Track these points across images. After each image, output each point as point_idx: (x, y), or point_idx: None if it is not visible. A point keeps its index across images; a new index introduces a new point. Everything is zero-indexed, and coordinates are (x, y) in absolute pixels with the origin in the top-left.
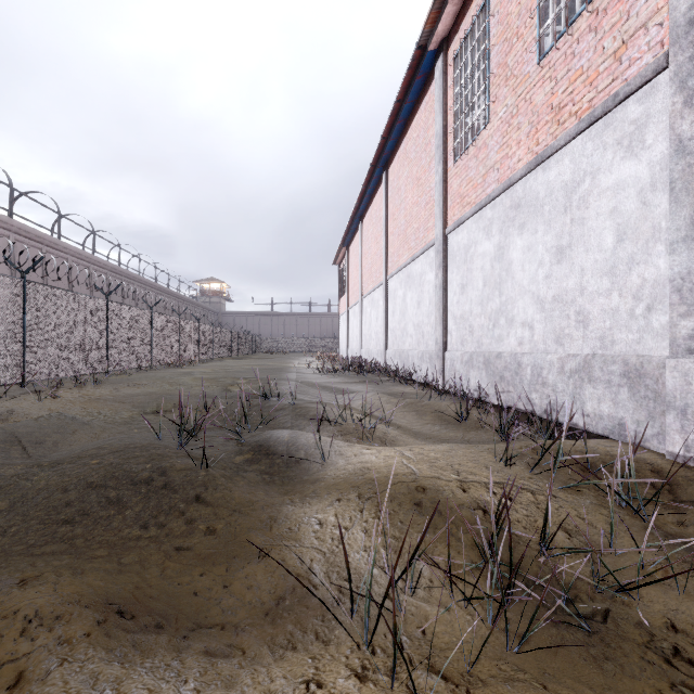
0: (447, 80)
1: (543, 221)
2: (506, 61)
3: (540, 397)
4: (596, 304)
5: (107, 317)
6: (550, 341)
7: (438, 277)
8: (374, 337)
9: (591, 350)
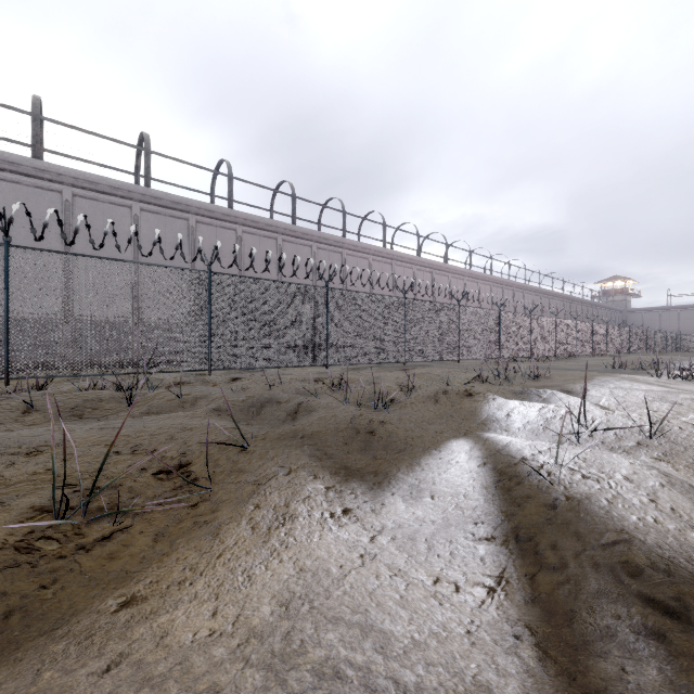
0: None
1: None
2: None
3: None
4: None
5: (555, 327)
6: None
7: None
8: None
9: None
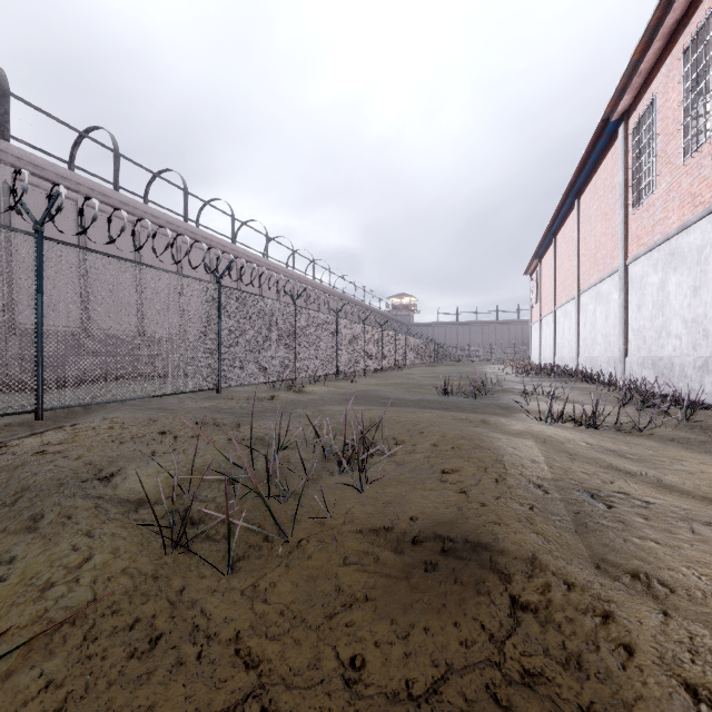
0: (627, 144)
1: (686, 268)
2: (666, 150)
3: (683, 385)
4: (711, 325)
5: (363, 335)
6: (690, 348)
7: (620, 298)
8: (567, 346)
9: (709, 354)
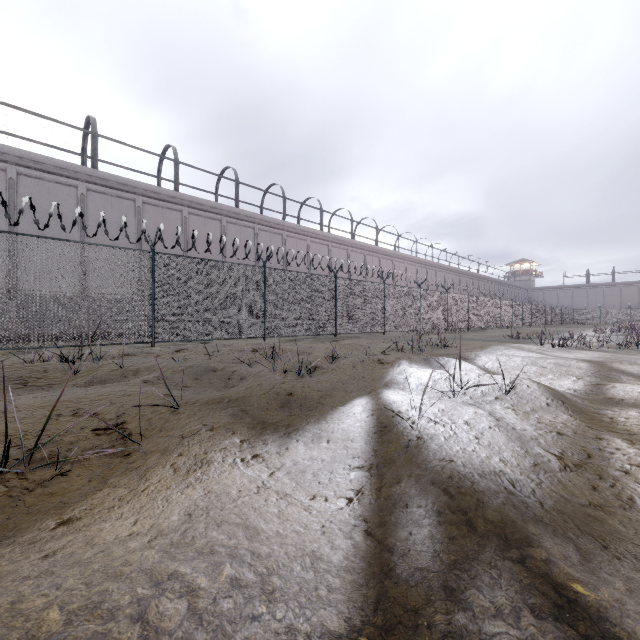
0: None
1: None
2: None
3: None
4: None
5: (468, 303)
6: None
7: None
8: None
9: None
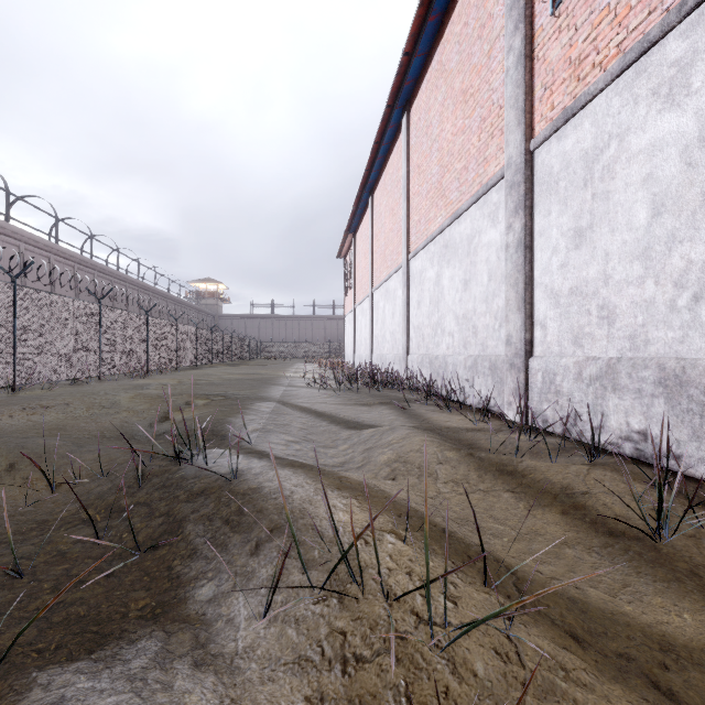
0: None
1: None
2: None
3: None
4: None
5: (14, 308)
6: None
7: (513, 228)
8: (389, 339)
9: None
